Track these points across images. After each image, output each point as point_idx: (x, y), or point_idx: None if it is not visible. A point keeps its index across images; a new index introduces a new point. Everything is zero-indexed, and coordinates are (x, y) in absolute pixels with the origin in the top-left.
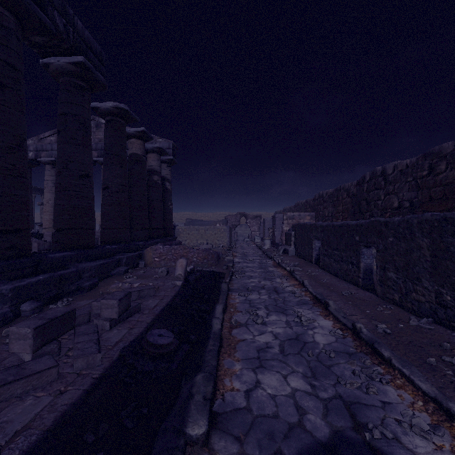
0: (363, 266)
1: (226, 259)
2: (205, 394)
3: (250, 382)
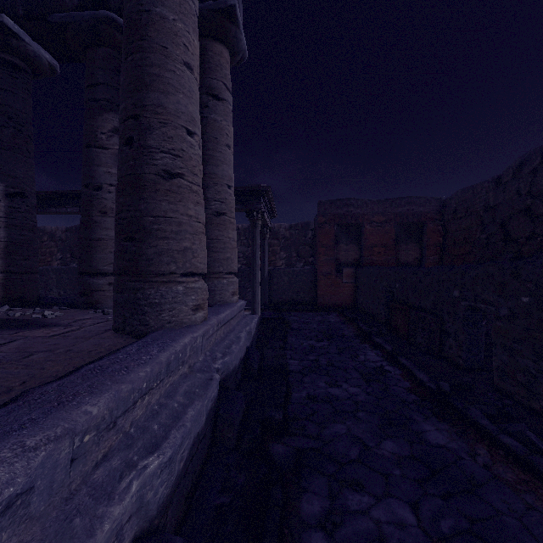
0: None
1: None
2: None
3: None
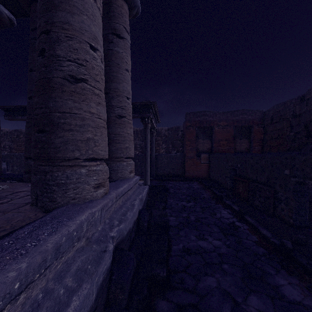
0: (3, 168)
1: None
2: None
3: None
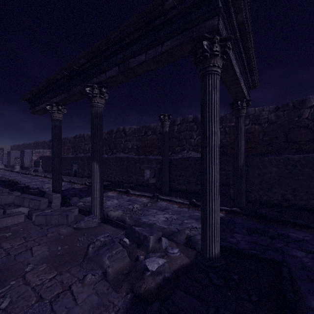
0: (74, 170)
1: None
2: (42, 188)
3: (48, 189)
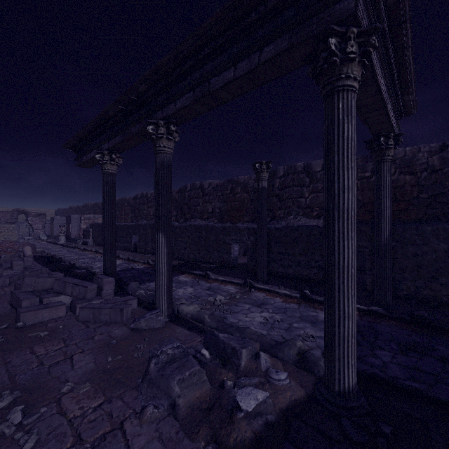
0: (133, 243)
1: (38, 250)
2: (92, 268)
3: (100, 270)
